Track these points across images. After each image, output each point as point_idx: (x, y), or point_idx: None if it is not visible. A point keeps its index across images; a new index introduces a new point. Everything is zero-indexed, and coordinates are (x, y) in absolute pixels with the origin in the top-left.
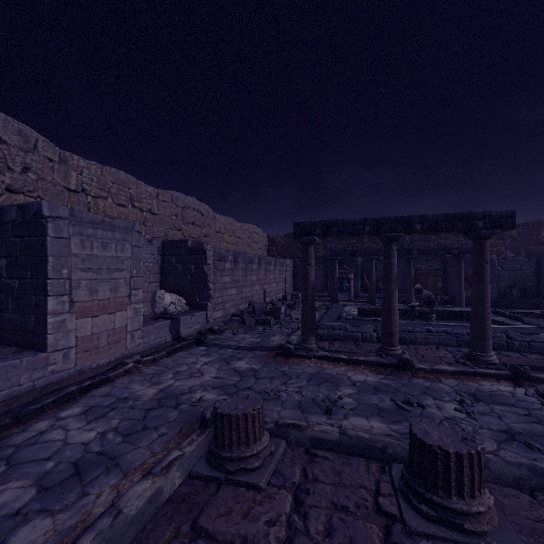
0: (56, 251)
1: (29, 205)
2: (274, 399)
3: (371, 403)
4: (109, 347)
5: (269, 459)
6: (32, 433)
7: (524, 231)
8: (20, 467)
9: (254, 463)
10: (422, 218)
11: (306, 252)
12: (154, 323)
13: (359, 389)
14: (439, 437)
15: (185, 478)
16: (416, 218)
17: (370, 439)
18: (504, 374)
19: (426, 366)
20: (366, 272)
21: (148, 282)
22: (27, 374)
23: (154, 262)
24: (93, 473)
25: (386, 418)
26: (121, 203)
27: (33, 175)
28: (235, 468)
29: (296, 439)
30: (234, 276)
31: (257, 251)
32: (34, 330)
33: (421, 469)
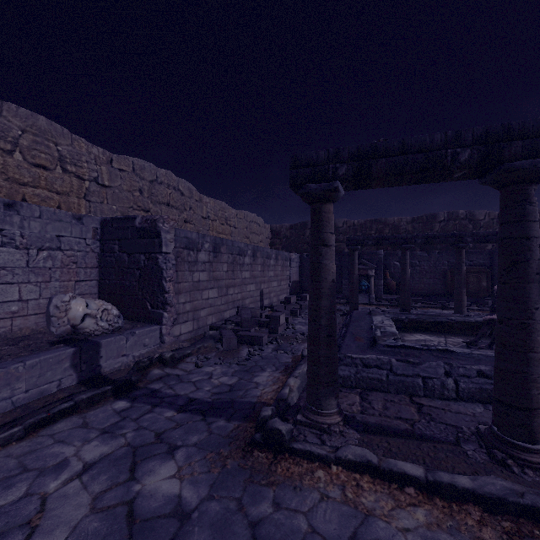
0: None
1: None
2: None
3: None
4: None
5: None
6: None
7: None
8: None
9: None
10: None
11: (317, 218)
12: (33, 356)
13: None
14: None
15: None
16: None
17: None
18: None
19: None
20: (389, 268)
21: (74, 280)
22: None
23: (86, 250)
24: None
25: None
26: (40, 163)
27: None
28: None
29: None
30: (213, 272)
31: (258, 244)
32: None
33: None
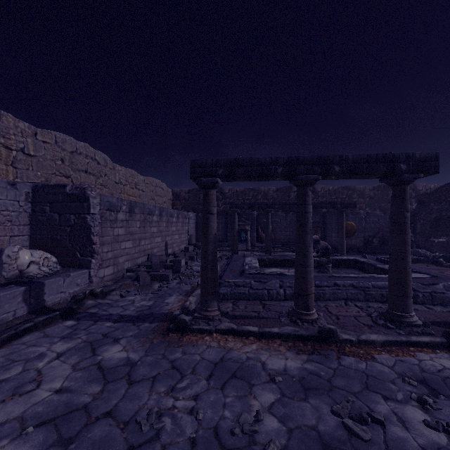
0: None
1: None
2: (147, 444)
3: (307, 425)
4: None
5: None
6: None
7: (378, 192)
8: None
9: None
10: (341, 158)
11: (206, 198)
12: None
13: (282, 390)
14: None
15: None
16: (334, 159)
17: None
18: (439, 342)
19: (352, 337)
20: (260, 224)
21: (9, 236)
22: None
23: (19, 210)
24: None
25: None
26: None
27: None
28: None
29: None
30: (129, 228)
31: (162, 204)
32: None
33: None
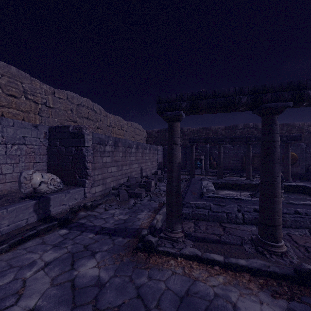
0: None
1: None
2: None
3: None
4: None
5: None
6: None
7: None
8: None
9: None
10: None
11: (171, 129)
12: (12, 205)
13: None
14: None
15: None
16: (308, 83)
17: None
18: None
19: None
20: (212, 154)
21: (33, 162)
22: None
23: (40, 144)
24: None
25: None
26: (12, 94)
27: None
28: None
29: None
30: (114, 157)
31: (139, 140)
32: None
33: None
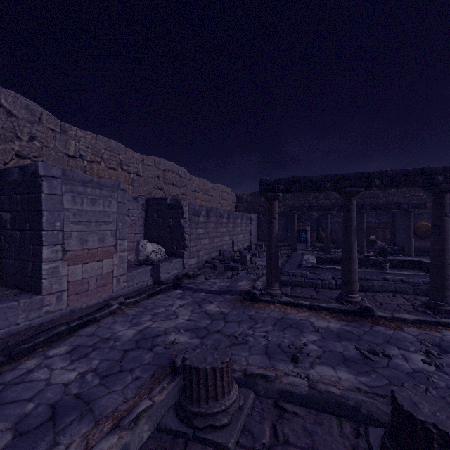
0: (50, 206)
1: (28, 166)
2: (241, 344)
3: (336, 351)
4: (97, 290)
5: (237, 414)
6: (21, 372)
7: None
8: (3, 407)
9: (222, 420)
10: (381, 173)
11: (270, 207)
12: (137, 269)
13: (323, 336)
14: (431, 410)
15: (154, 430)
16: (375, 174)
17: (341, 395)
18: None
19: (386, 314)
20: (321, 225)
21: (134, 233)
22: (24, 314)
23: (139, 216)
24: (67, 419)
25: (353, 368)
26: (112, 167)
27: (38, 143)
28: (202, 425)
29: (264, 390)
30: (206, 228)
31: (227, 207)
32: (32, 275)
33: (410, 446)
